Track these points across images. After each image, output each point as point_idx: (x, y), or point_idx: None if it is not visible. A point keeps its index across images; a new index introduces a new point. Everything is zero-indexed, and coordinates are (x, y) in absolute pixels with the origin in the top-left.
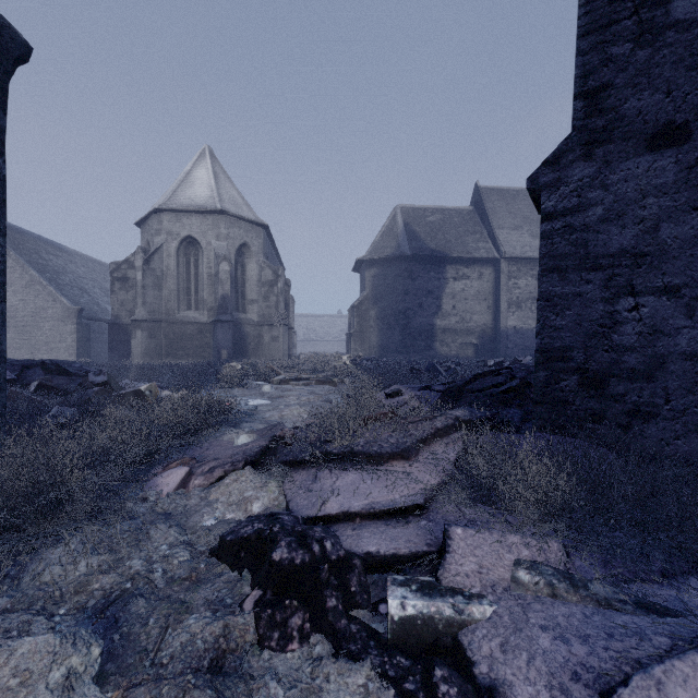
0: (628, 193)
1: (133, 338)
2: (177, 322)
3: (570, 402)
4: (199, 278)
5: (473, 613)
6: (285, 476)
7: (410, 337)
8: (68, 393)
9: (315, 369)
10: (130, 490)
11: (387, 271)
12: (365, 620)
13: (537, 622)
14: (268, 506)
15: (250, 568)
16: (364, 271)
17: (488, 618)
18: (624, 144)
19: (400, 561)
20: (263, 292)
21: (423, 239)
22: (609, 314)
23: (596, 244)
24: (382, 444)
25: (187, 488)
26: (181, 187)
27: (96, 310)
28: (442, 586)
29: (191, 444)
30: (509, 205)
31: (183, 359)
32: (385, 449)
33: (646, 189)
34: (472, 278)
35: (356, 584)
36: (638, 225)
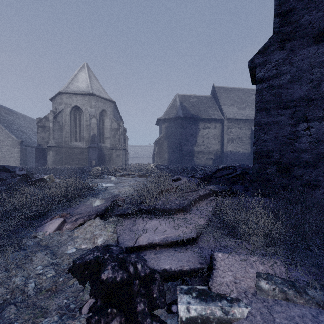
0: (304, 66)
1: (48, 155)
2: (70, 147)
3: (272, 180)
4: (81, 126)
5: (235, 314)
6: (117, 222)
7: (183, 155)
8: (5, 180)
9: (138, 170)
10: (28, 232)
11: (172, 124)
12: (163, 317)
13: (281, 321)
14: (107, 240)
15: (90, 281)
16: (161, 124)
17: (245, 317)
18: (301, 40)
19: (184, 274)
20: (112, 133)
21: (189, 109)
22: (293, 132)
23: (286, 95)
24: (171, 204)
25: (61, 230)
26: (72, 82)
27: (30, 142)
28: (212, 292)
29: (69, 206)
30: (228, 95)
31: (73, 165)
32: (173, 207)
33: (313, 64)
34: (211, 128)
35: (156, 291)
36: (309, 83)
